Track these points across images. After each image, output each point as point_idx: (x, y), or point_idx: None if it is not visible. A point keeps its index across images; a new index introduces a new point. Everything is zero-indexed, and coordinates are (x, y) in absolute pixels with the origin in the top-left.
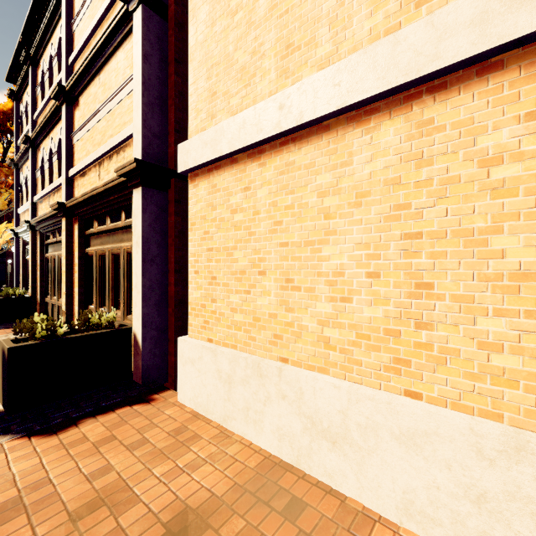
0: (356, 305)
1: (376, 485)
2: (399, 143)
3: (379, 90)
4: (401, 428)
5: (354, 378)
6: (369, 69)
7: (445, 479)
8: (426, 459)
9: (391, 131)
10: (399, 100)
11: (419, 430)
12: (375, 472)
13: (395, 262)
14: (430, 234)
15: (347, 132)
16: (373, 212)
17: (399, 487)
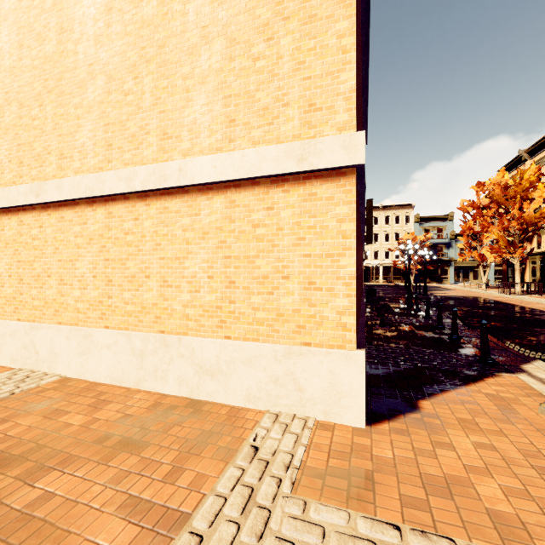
0: (6, 288)
1: (5, 356)
2: (16, 226)
3: (6, 206)
4: (11, 331)
5: (5, 318)
6: (4, 196)
7: (20, 344)
8: (16, 340)
9: (14, 221)
10: (16, 210)
11: (15, 330)
12: (5, 351)
13: (15, 271)
14: (23, 261)
15: (4, 217)
16: (10, 251)
17: (11, 353)
